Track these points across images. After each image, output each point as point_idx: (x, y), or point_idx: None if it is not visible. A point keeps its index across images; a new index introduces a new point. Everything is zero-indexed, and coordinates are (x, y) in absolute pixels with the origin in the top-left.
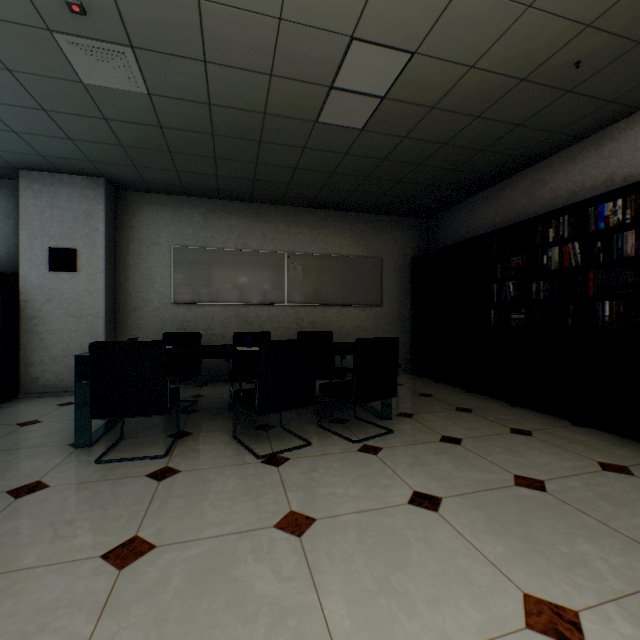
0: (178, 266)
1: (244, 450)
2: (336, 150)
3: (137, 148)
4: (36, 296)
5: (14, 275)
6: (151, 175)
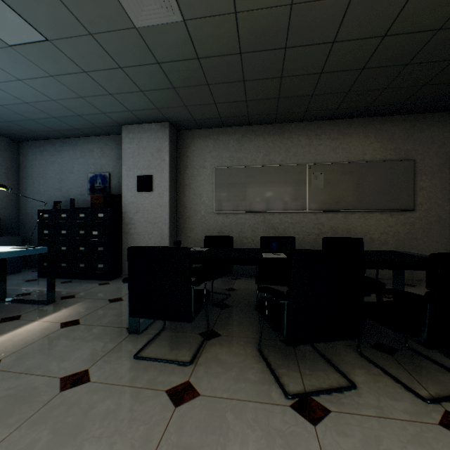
0: (218, 183)
1: (269, 375)
2: (372, 33)
3: (184, 87)
4: (130, 209)
5: (119, 196)
6: (197, 112)
